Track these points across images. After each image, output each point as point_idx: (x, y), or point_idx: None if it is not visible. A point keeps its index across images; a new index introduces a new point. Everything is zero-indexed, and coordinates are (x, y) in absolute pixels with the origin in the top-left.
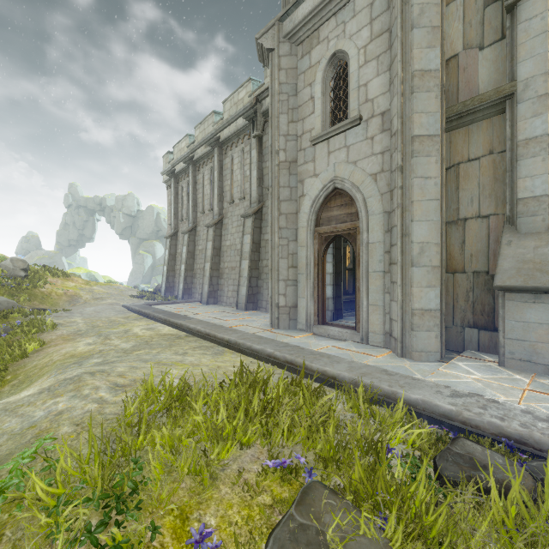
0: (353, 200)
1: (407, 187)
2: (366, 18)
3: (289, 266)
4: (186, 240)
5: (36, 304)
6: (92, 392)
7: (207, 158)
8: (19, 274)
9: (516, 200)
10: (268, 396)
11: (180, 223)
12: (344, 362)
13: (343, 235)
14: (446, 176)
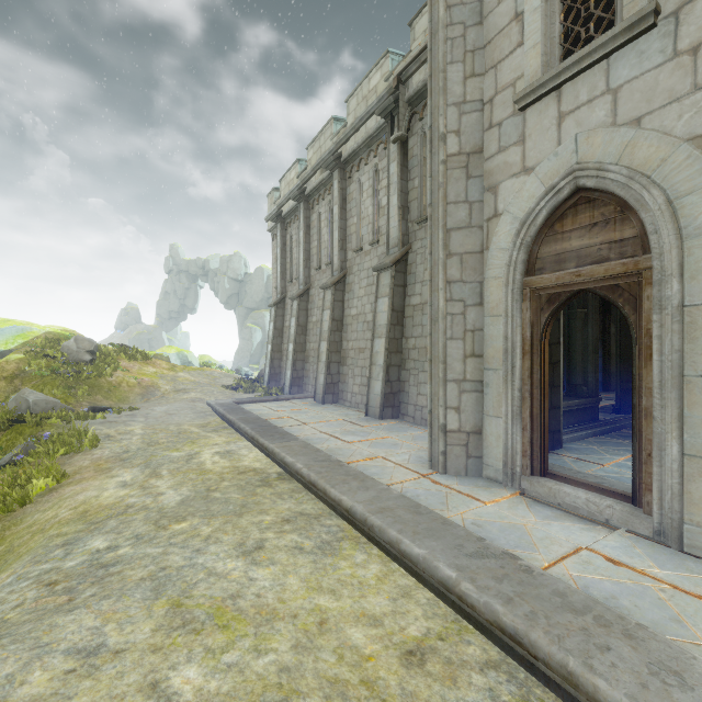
0: (629, 209)
1: None
2: None
3: (466, 354)
4: (295, 309)
5: (98, 399)
6: None
7: (323, 188)
8: (83, 357)
9: None
10: None
11: (289, 285)
12: (701, 681)
13: (597, 290)
14: None
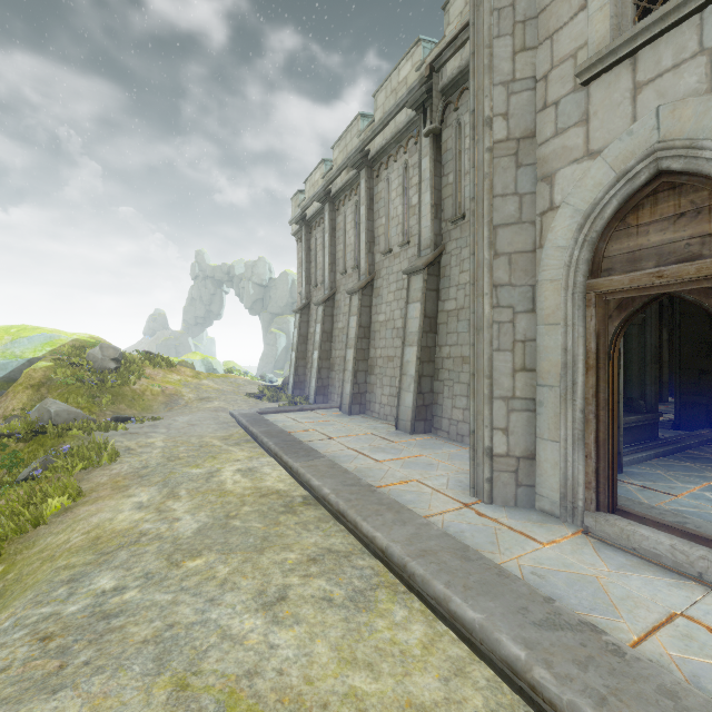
0: None
1: None
2: None
3: (516, 367)
4: (320, 315)
5: (122, 407)
6: None
7: (349, 189)
8: (108, 365)
9: None
10: None
11: (313, 290)
12: None
13: (685, 293)
14: None
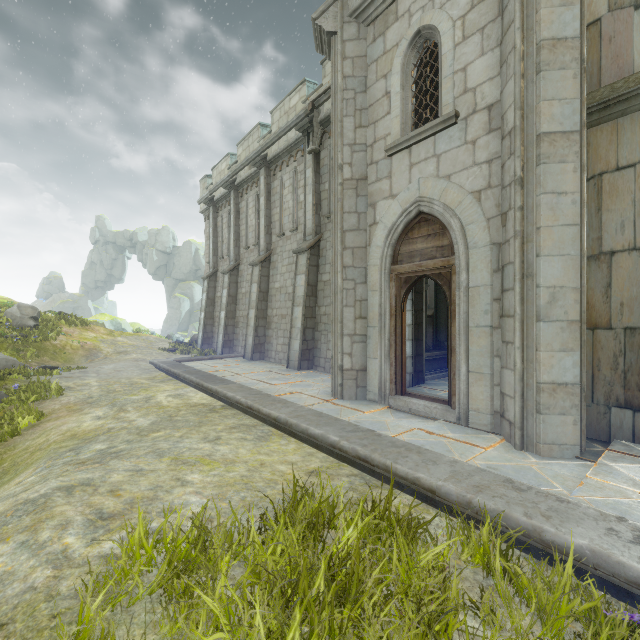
0: (446, 228)
1: (529, 207)
2: None
3: (356, 316)
4: (227, 282)
5: (46, 360)
6: (53, 536)
7: (251, 181)
8: (27, 323)
9: None
10: (339, 546)
11: (220, 261)
12: (443, 462)
13: (431, 276)
14: None
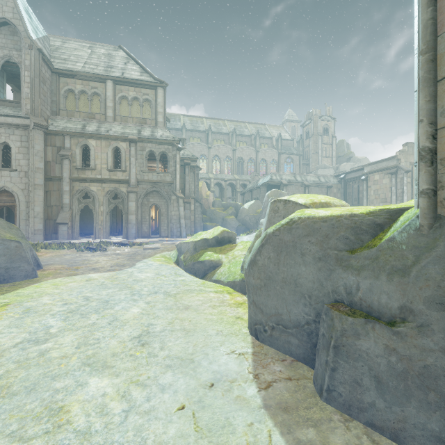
0: (14, 195)
1: (34, 197)
2: (19, 139)
3: None
4: None
5: None
6: None
7: None
8: None
9: (63, 203)
10: None
11: None
12: None
13: (9, 206)
14: (47, 193)
